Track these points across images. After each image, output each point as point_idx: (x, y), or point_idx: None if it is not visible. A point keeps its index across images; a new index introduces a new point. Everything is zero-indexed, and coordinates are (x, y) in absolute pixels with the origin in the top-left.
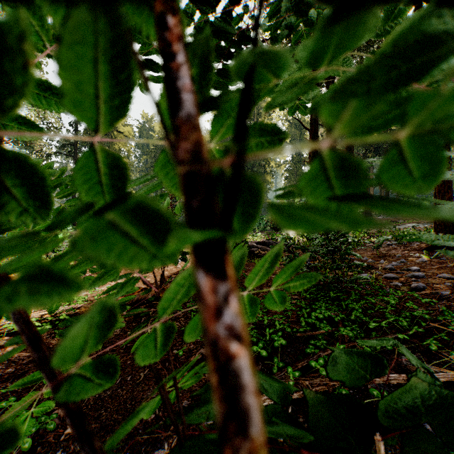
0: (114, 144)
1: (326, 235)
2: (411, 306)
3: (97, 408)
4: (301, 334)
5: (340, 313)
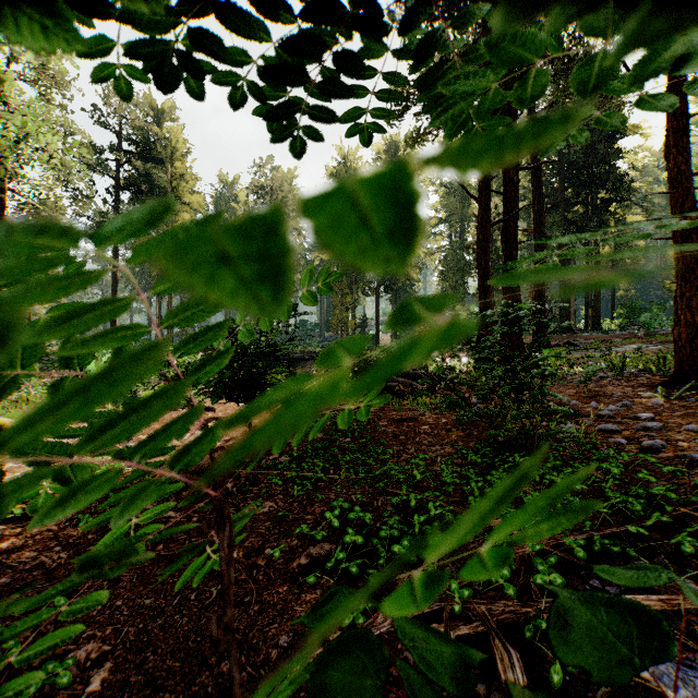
0: (176, 221)
1: (507, 363)
2: (646, 477)
3: (140, 648)
4: None
5: (532, 490)
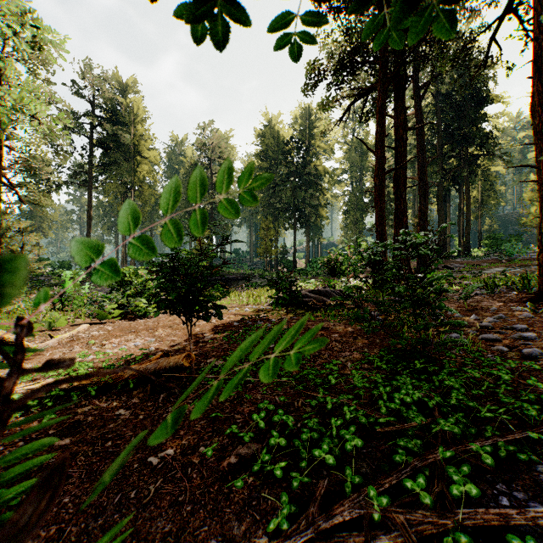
0: (137, 172)
1: (407, 283)
2: (534, 384)
3: None
4: (384, 429)
5: (434, 395)
